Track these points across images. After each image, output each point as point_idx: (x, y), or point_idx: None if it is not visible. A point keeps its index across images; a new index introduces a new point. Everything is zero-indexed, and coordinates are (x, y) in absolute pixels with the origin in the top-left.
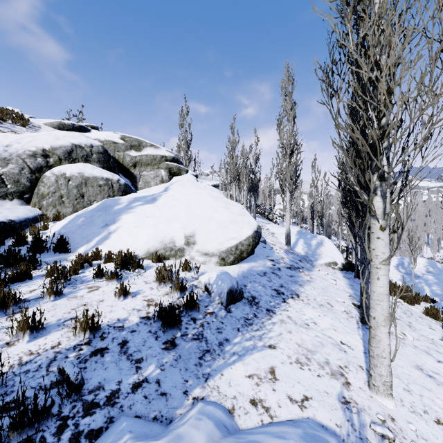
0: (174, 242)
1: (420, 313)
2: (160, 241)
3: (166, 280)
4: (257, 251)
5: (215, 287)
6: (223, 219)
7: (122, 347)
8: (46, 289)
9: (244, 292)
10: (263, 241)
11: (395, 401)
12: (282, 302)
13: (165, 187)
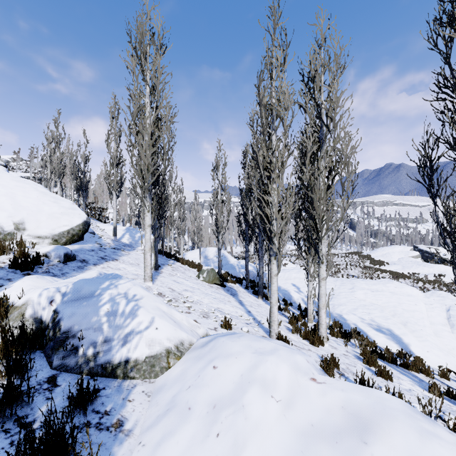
0: (2, 228)
1: (195, 271)
2: None
3: (7, 250)
4: (87, 239)
5: (54, 253)
6: (53, 211)
7: None
8: None
9: (77, 258)
10: (92, 233)
11: (154, 285)
12: (105, 262)
13: None
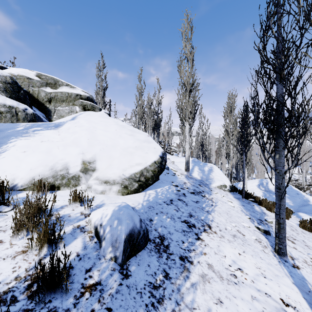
0: (68, 169)
1: (298, 227)
2: (50, 167)
3: (28, 226)
4: (162, 177)
5: (108, 231)
6: (128, 145)
7: None
8: None
9: (150, 230)
10: (166, 168)
11: None
12: (196, 239)
13: (73, 117)
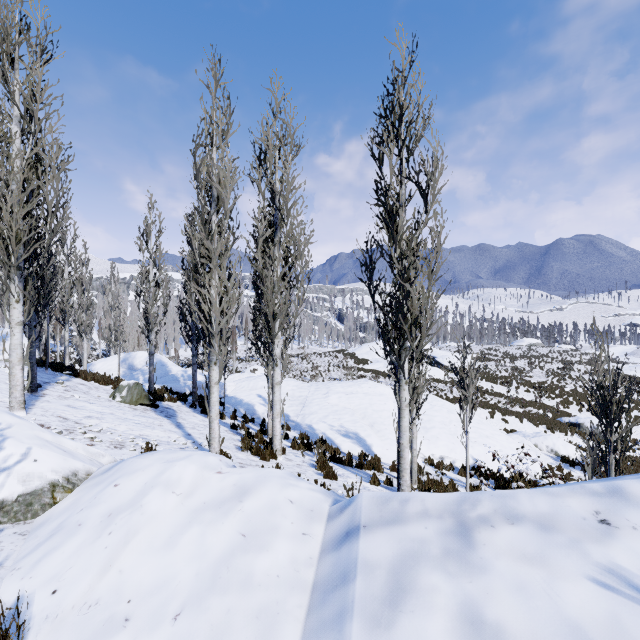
0: None
1: (109, 389)
2: None
3: None
4: None
5: None
6: None
7: None
8: None
9: None
10: None
11: (30, 414)
12: None
13: None
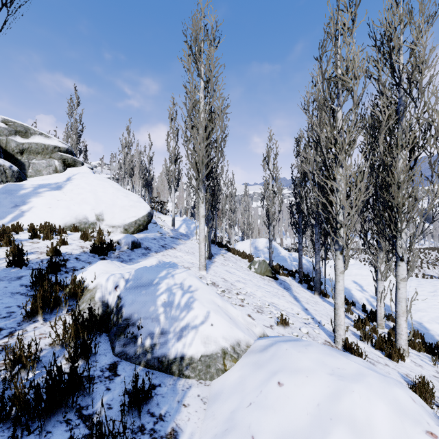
0: (87, 218)
1: (246, 261)
2: (75, 217)
3: (90, 237)
4: (151, 228)
5: (124, 240)
6: (124, 204)
7: (77, 259)
8: (3, 240)
9: (142, 245)
10: (155, 223)
11: (208, 274)
12: (165, 249)
13: (68, 178)
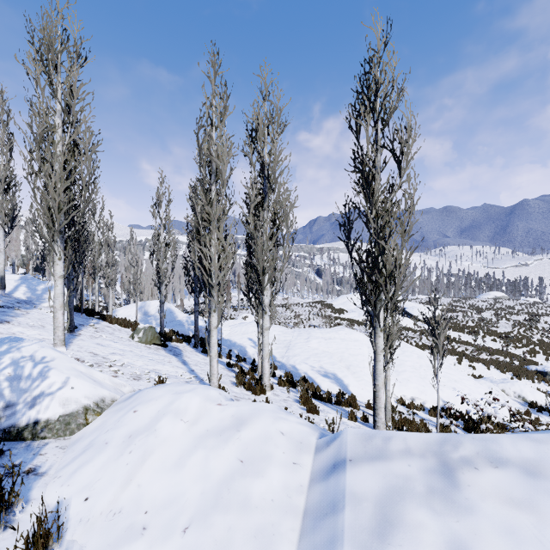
0: None
1: (129, 331)
2: None
3: None
4: None
5: None
6: None
7: None
8: None
9: None
10: None
11: (69, 350)
12: None
13: None
